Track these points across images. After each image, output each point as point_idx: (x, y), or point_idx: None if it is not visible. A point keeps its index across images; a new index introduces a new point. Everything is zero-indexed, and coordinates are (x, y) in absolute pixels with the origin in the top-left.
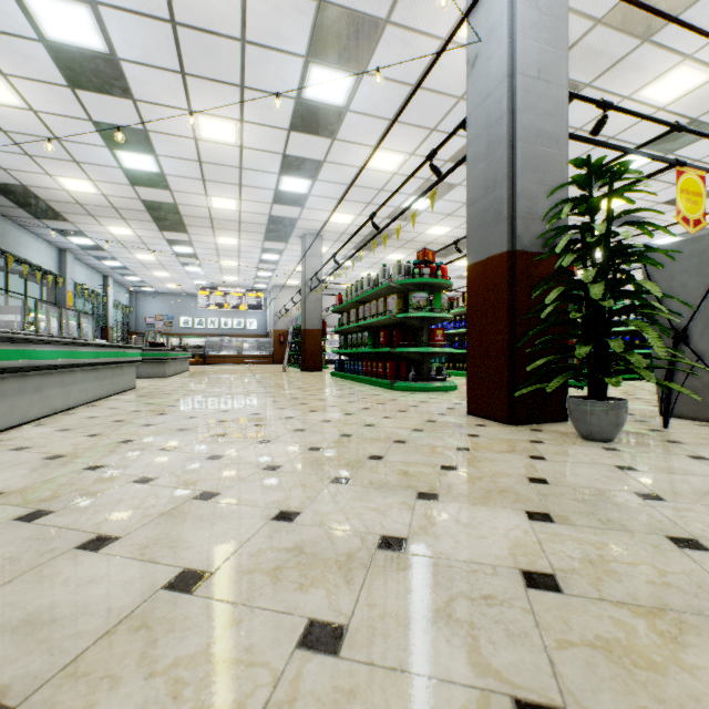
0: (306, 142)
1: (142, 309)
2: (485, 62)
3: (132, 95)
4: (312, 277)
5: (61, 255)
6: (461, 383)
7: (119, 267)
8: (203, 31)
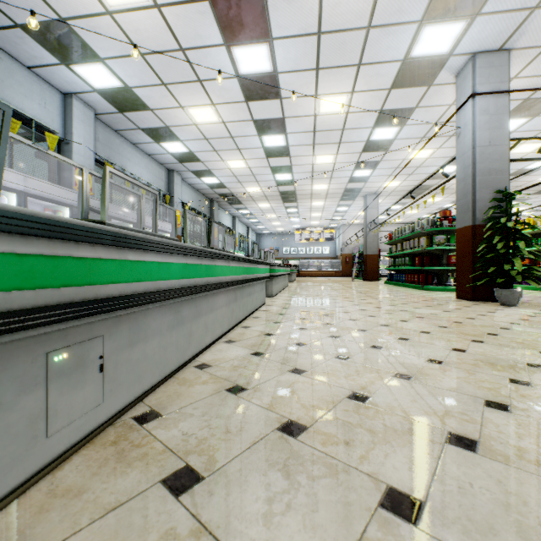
0: (370, 155)
1: (262, 244)
2: (463, 138)
3: (289, 155)
4: (371, 222)
5: (233, 219)
6: None
7: (256, 222)
8: (326, 131)
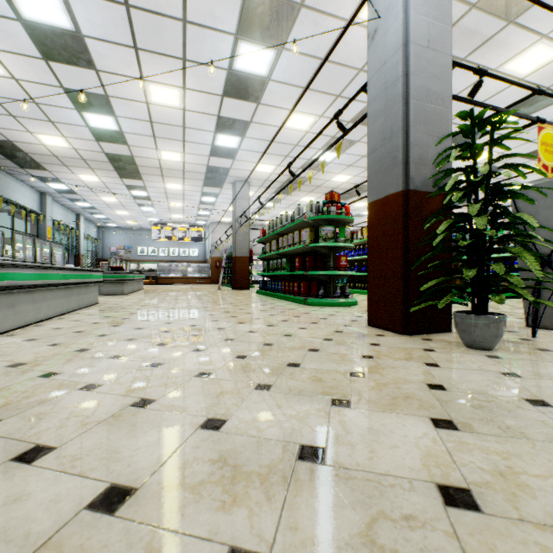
0: (236, 106)
1: (107, 241)
2: (383, 35)
3: (95, 66)
4: (242, 215)
5: (42, 197)
6: (360, 299)
7: (88, 207)
8: (151, 12)
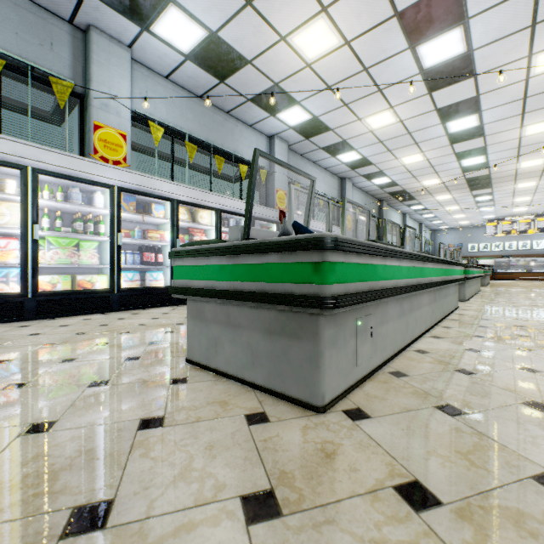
0: None
1: (438, 241)
2: None
3: (483, 135)
4: None
5: (403, 217)
6: None
7: (430, 217)
8: None
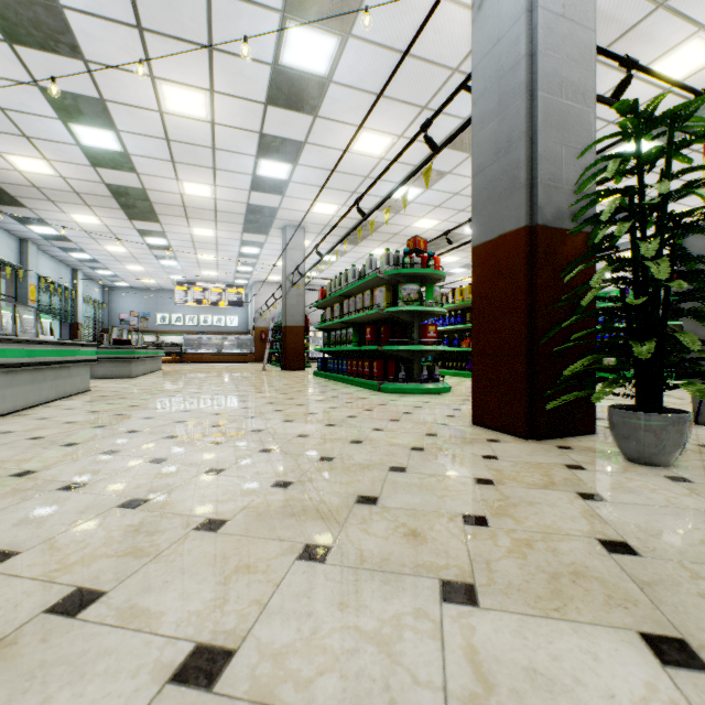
0: (285, 119)
1: (116, 305)
2: None
3: (82, 55)
4: (294, 271)
5: (22, 245)
6: (453, 384)
7: (88, 260)
8: None
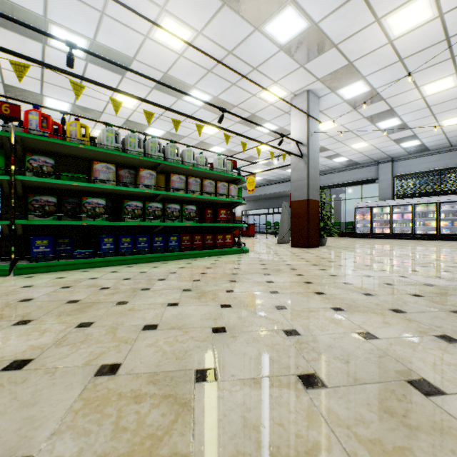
0: None
1: None
2: (314, 141)
3: None
4: None
5: None
6: None
7: None
8: None
